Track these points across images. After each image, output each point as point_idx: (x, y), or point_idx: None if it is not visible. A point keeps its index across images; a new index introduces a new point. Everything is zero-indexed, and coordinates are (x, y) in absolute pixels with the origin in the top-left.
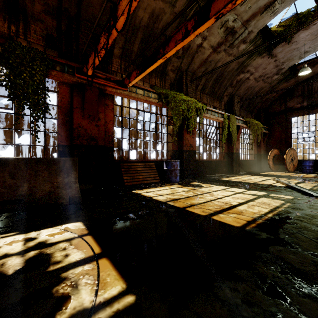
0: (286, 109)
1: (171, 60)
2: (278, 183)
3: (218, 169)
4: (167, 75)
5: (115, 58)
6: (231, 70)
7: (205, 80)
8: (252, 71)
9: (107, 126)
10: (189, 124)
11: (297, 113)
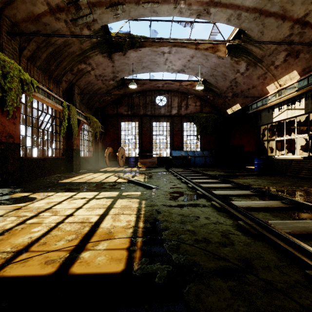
0: (117, 113)
1: None
2: (121, 179)
3: (55, 169)
4: None
5: None
6: (72, 52)
7: (36, 46)
8: (94, 66)
9: None
10: (5, 100)
11: (125, 119)
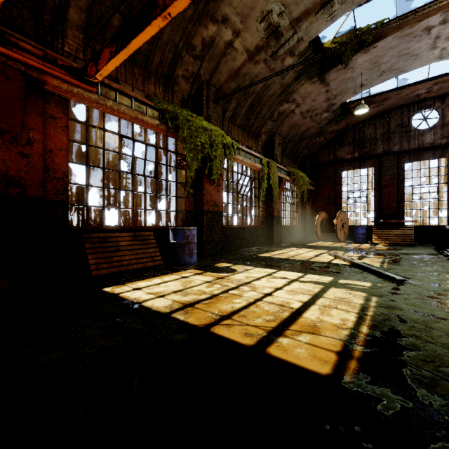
0: (335, 159)
1: (183, 59)
2: (338, 259)
3: (254, 240)
4: (176, 83)
5: (71, 29)
6: (272, 94)
7: (236, 103)
8: (299, 101)
9: (53, 159)
10: (212, 169)
11: (347, 166)
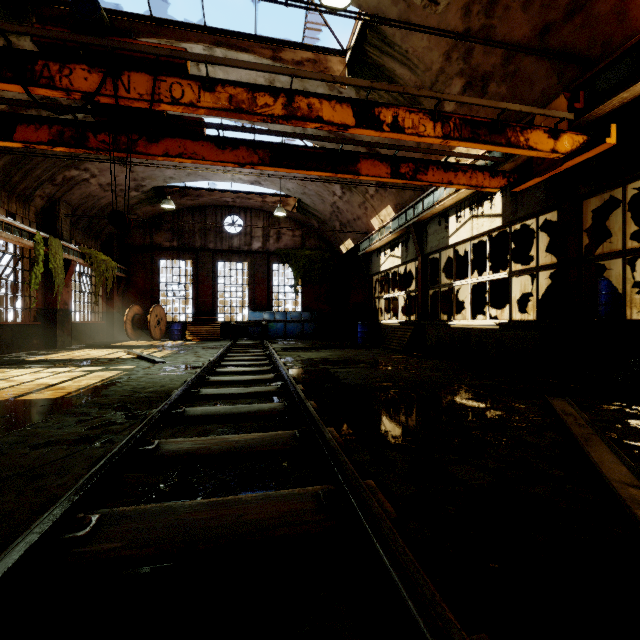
0: (152, 244)
1: None
2: (130, 355)
3: (22, 342)
4: None
5: None
6: (52, 156)
7: None
8: (95, 172)
9: None
10: None
11: (166, 255)
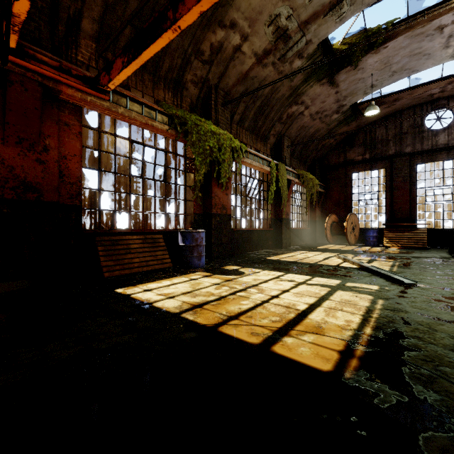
0: (345, 161)
1: (192, 64)
2: (347, 263)
3: (263, 243)
4: (185, 88)
5: (84, 39)
6: (281, 97)
7: (244, 107)
8: (308, 103)
9: (67, 165)
10: (220, 172)
11: (358, 168)
